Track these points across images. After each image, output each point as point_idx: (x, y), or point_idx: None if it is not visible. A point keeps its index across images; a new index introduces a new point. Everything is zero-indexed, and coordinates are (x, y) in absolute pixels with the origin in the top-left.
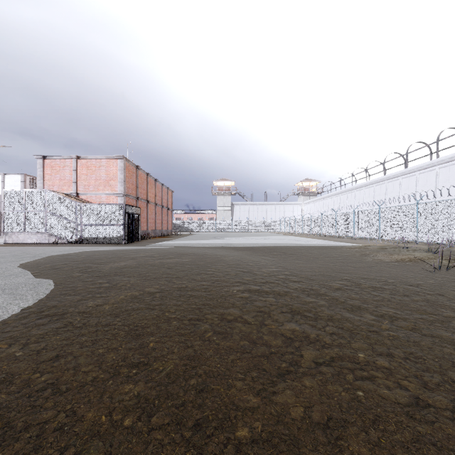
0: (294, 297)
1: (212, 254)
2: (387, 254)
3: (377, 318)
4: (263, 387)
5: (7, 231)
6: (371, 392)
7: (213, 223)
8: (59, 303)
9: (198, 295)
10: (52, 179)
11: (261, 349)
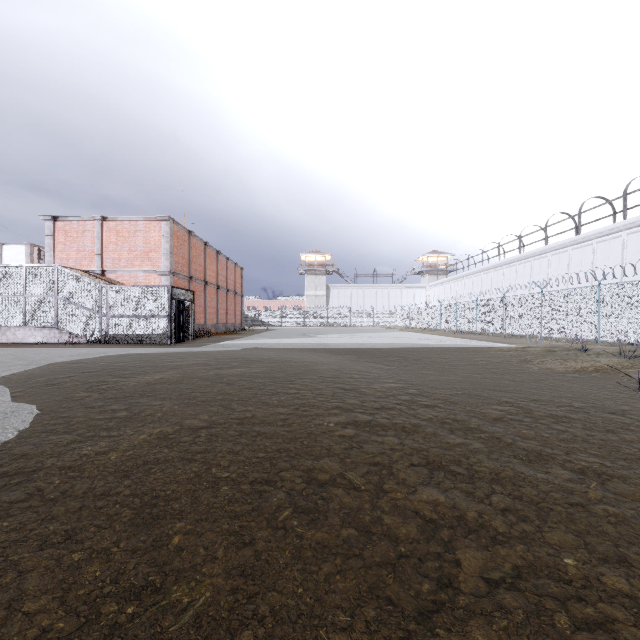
0: (429, 435)
1: (297, 361)
2: (558, 361)
3: (574, 475)
4: None
5: None
6: None
7: (301, 314)
8: (33, 450)
9: (271, 432)
10: (67, 250)
11: (380, 548)
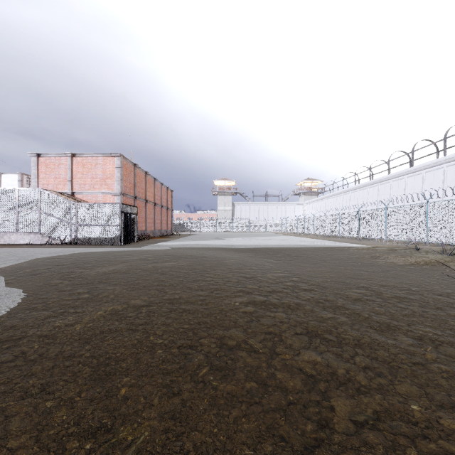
0: (308, 311)
1: (211, 257)
2: (398, 257)
3: (415, 341)
4: None
5: None
6: None
7: (214, 223)
8: (20, 322)
9: (193, 309)
10: (47, 177)
11: (274, 397)
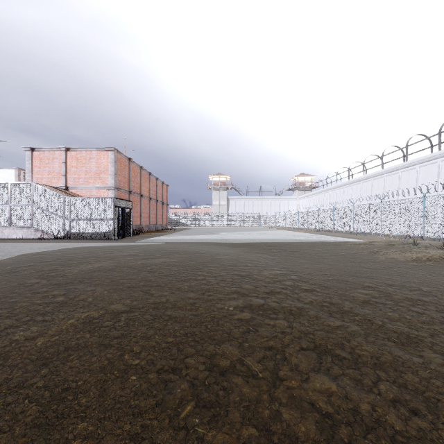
0: (313, 318)
1: (205, 252)
2: (398, 252)
3: None
4: None
5: None
6: None
7: (209, 218)
8: None
9: (181, 316)
10: (41, 172)
11: None
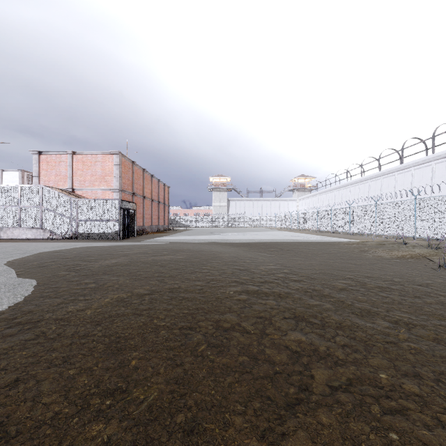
0: (296, 299)
1: (207, 251)
2: (386, 251)
3: (391, 325)
4: (269, 426)
5: (2, 227)
6: (407, 433)
7: (209, 219)
8: (36, 308)
9: (192, 297)
10: (48, 175)
11: (263, 367)
